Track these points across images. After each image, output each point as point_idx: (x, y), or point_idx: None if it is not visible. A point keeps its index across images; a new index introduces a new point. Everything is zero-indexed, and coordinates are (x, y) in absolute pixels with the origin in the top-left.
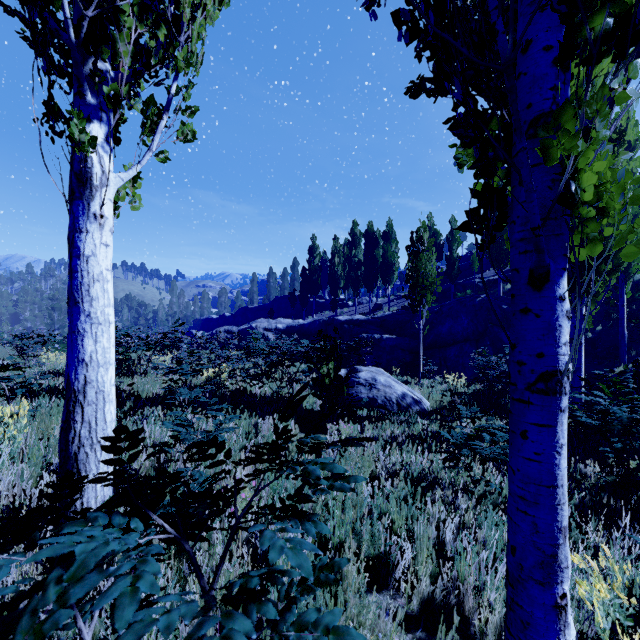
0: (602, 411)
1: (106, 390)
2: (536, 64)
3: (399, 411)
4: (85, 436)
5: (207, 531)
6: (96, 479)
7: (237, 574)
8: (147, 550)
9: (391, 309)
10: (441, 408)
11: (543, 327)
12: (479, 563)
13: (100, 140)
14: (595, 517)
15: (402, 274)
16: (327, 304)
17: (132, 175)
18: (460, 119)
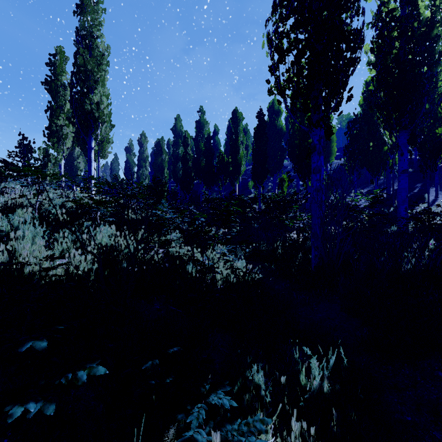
0: None
1: None
2: None
3: None
4: None
5: None
6: None
7: None
8: None
9: None
10: None
11: None
12: None
13: None
14: None
15: None
16: None
17: None
18: None
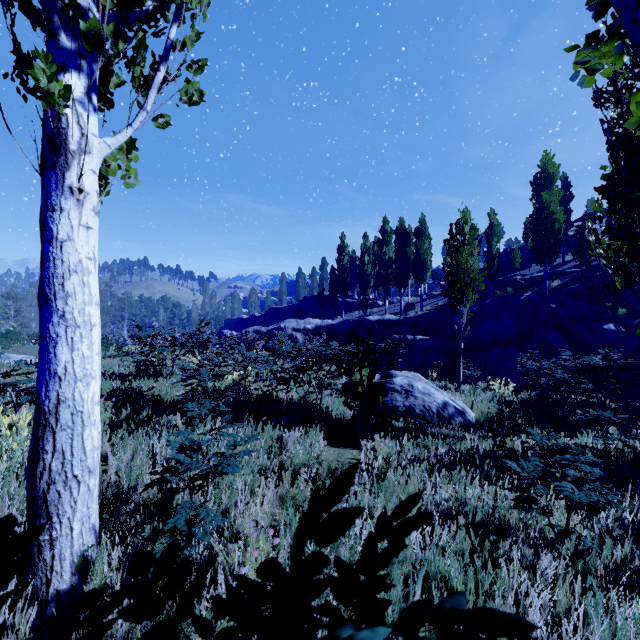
0: None
1: (86, 410)
2: None
3: (440, 422)
4: (57, 470)
5: None
6: None
7: None
8: None
9: (424, 309)
10: (488, 420)
11: None
12: None
13: (78, 94)
14: None
15: (435, 272)
16: (356, 304)
17: (121, 141)
18: None
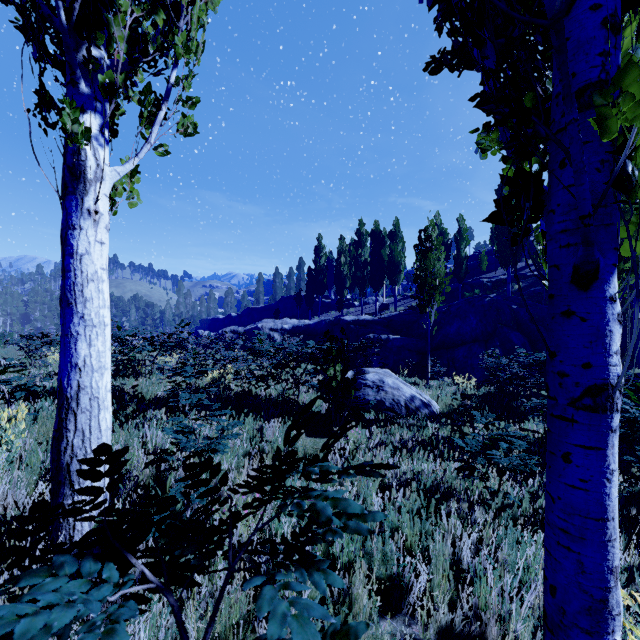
0: (629, 419)
1: (101, 396)
2: (581, 26)
3: (408, 414)
4: (78, 446)
5: (198, 571)
6: (69, 511)
7: (238, 597)
8: (117, 614)
9: (398, 309)
10: (451, 411)
11: (590, 333)
12: (500, 586)
13: (95, 131)
14: (625, 535)
15: (409, 274)
16: (333, 304)
17: (129, 169)
18: (490, 93)
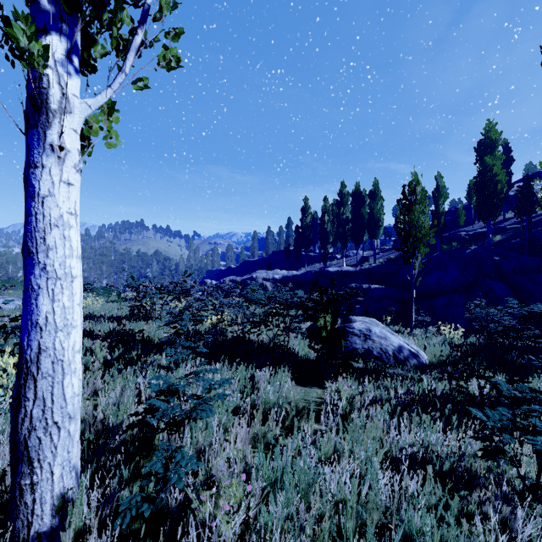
0: None
1: (66, 359)
2: None
3: (396, 364)
4: (38, 417)
5: None
6: None
7: None
8: None
9: (377, 261)
10: (440, 362)
11: None
12: None
13: (60, 56)
14: None
15: (386, 229)
16: (317, 257)
17: (101, 101)
18: None
